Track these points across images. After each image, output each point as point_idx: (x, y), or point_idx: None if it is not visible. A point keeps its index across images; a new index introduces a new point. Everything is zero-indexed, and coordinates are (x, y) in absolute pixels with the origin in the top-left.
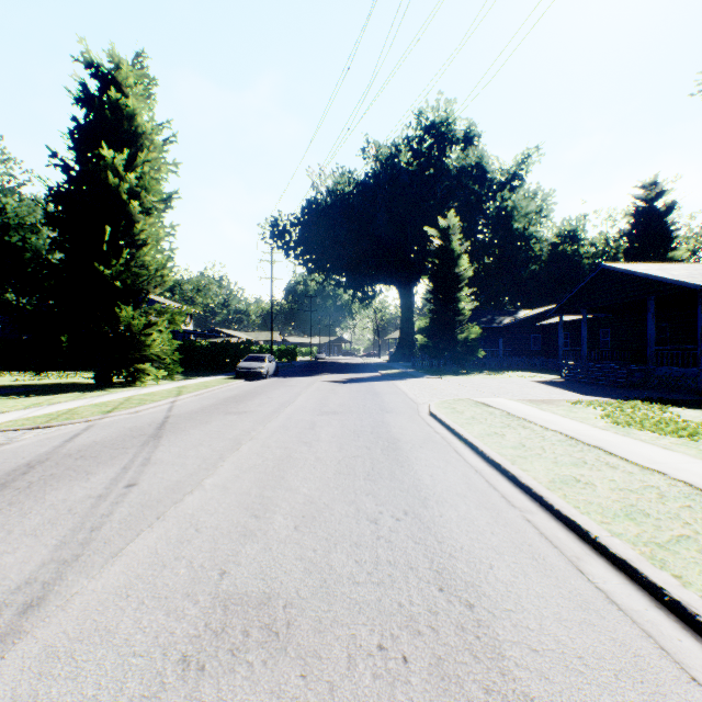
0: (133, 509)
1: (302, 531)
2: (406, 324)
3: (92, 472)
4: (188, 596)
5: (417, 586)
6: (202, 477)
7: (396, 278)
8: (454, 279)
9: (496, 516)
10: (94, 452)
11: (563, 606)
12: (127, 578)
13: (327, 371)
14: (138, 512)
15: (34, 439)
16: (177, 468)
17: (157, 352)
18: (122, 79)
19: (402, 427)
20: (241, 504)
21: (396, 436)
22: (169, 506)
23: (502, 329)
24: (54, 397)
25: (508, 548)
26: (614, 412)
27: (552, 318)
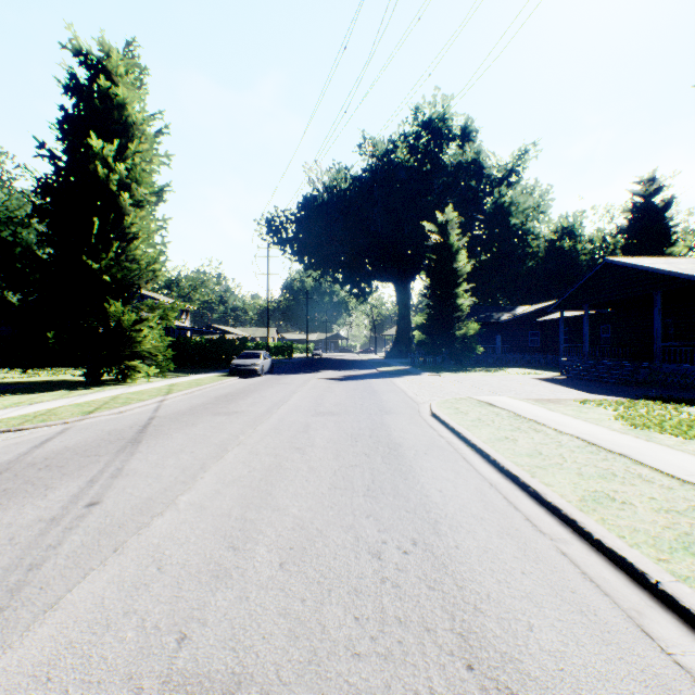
0: (87, 537)
1: (288, 570)
2: (403, 320)
3: (53, 486)
4: (129, 679)
5: (437, 661)
6: (177, 493)
7: (393, 274)
8: (452, 274)
9: (523, 546)
10: (62, 460)
11: None
12: (55, 648)
13: (323, 368)
14: (93, 542)
15: (0, 444)
16: (150, 481)
17: (149, 349)
18: (112, 68)
19: (403, 429)
20: (218, 529)
21: (397, 440)
22: (132, 533)
23: (500, 325)
24: (38, 396)
25: (547, 597)
26: (628, 413)
27: (551, 314)
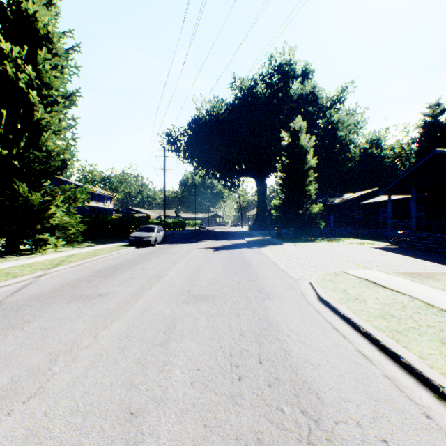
0: None
1: None
2: (261, 204)
3: None
4: None
5: None
6: None
7: (254, 171)
8: (301, 168)
9: None
10: None
11: None
12: None
13: (205, 238)
14: None
15: None
16: None
17: (63, 224)
18: None
19: (300, 336)
20: None
21: (305, 373)
22: None
23: (333, 207)
24: None
25: None
26: None
27: (371, 199)
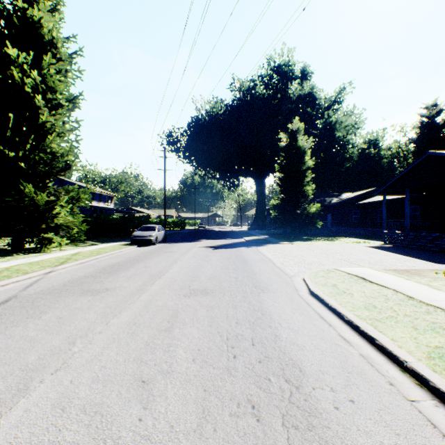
0: None
1: None
2: (260, 204)
3: None
4: None
5: None
6: None
7: (253, 171)
8: (299, 169)
9: None
10: None
11: None
12: None
13: (205, 237)
14: None
15: None
16: None
17: (67, 223)
18: None
19: (290, 324)
20: None
21: (291, 352)
22: None
23: (331, 207)
24: None
25: None
26: None
27: (368, 199)
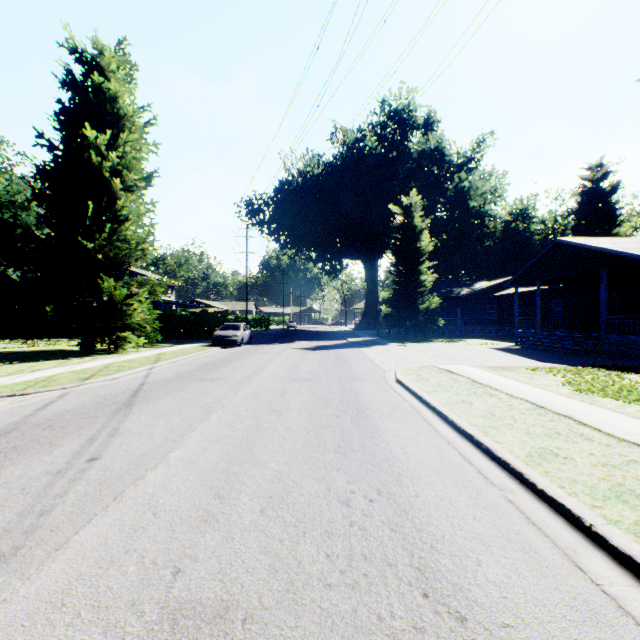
0: (90, 488)
1: (268, 515)
2: (371, 295)
3: (56, 444)
4: (132, 605)
5: (397, 590)
6: (168, 450)
7: (362, 252)
8: (416, 253)
9: (475, 496)
10: (64, 421)
11: (570, 619)
12: (67, 579)
13: (298, 338)
14: (95, 492)
15: (7, 407)
16: (143, 440)
17: (138, 321)
18: (105, 64)
19: (370, 394)
20: (206, 481)
21: (365, 403)
22: (129, 484)
23: (460, 300)
24: (38, 364)
25: (494, 538)
26: (574, 379)
27: (506, 290)
